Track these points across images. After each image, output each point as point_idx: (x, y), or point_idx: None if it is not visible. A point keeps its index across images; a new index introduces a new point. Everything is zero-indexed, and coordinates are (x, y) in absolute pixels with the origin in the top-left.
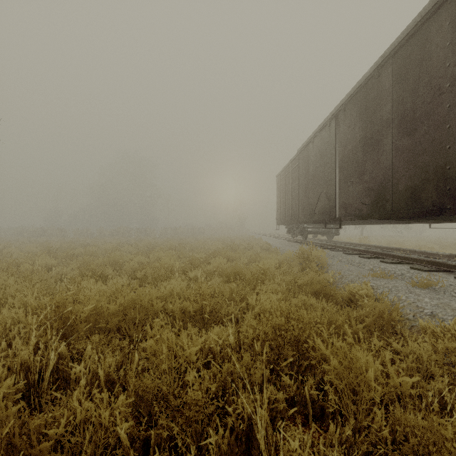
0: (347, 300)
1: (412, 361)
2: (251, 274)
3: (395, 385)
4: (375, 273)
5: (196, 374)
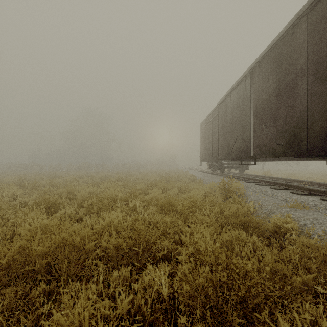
0: (272, 232)
1: None
2: (183, 205)
3: None
4: (292, 205)
5: None
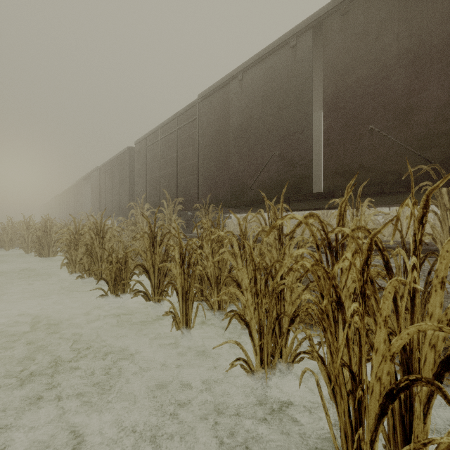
0: None
1: None
2: None
3: None
4: None
5: None
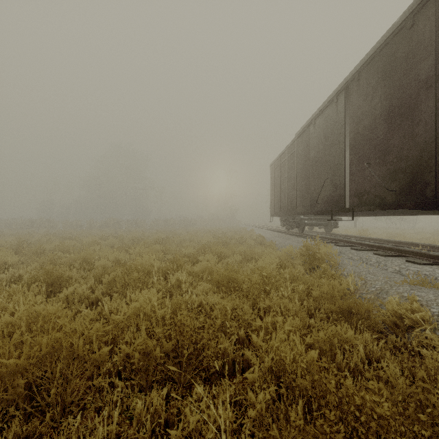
0: (390, 324)
1: None
2: (249, 280)
3: None
4: (413, 280)
5: None
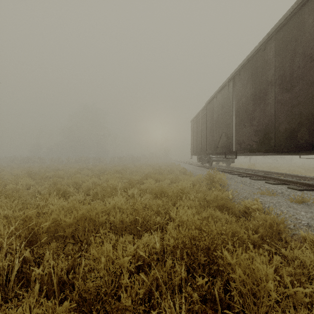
0: (243, 212)
1: (297, 265)
2: (173, 192)
3: (291, 294)
4: (263, 192)
5: (128, 280)
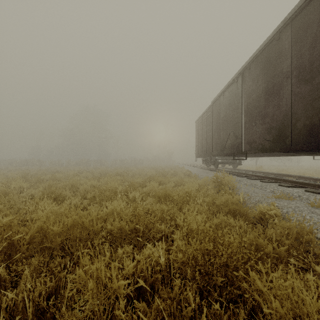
0: (258, 218)
1: None
2: (178, 196)
3: None
4: (278, 195)
5: (123, 315)
